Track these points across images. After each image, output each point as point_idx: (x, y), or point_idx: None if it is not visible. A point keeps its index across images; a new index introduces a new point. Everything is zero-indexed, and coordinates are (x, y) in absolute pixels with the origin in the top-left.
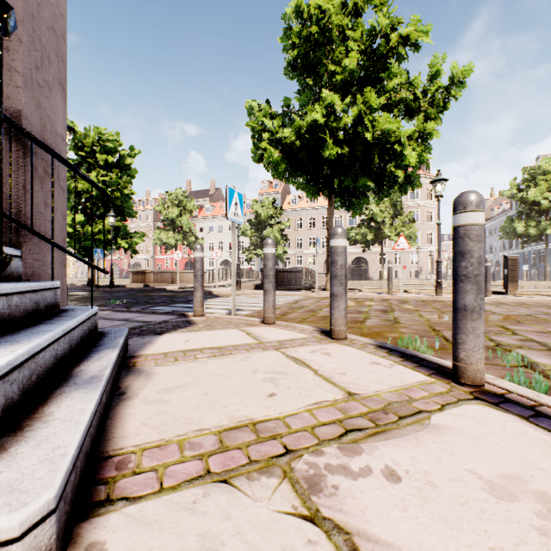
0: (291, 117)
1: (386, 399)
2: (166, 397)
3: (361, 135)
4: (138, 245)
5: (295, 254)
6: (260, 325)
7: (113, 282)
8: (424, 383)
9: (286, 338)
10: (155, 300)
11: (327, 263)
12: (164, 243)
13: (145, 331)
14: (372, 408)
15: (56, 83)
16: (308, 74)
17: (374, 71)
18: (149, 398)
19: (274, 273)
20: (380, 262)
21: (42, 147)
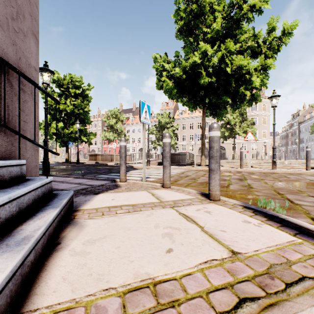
0: (179, 62)
1: (266, 261)
2: (88, 249)
3: (223, 69)
4: (93, 140)
5: (181, 144)
6: (161, 188)
7: (78, 161)
8: (293, 243)
9: (178, 199)
10: (100, 171)
11: (201, 149)
12: (107, 138)
13: (88, 192)
14: (257, 271)
15: (30, 33)
16: (190, 35)
17: (232, 30)
18: (75, 249)
19: (169, 155)
20: (232, 149)
21: (12, 68)
